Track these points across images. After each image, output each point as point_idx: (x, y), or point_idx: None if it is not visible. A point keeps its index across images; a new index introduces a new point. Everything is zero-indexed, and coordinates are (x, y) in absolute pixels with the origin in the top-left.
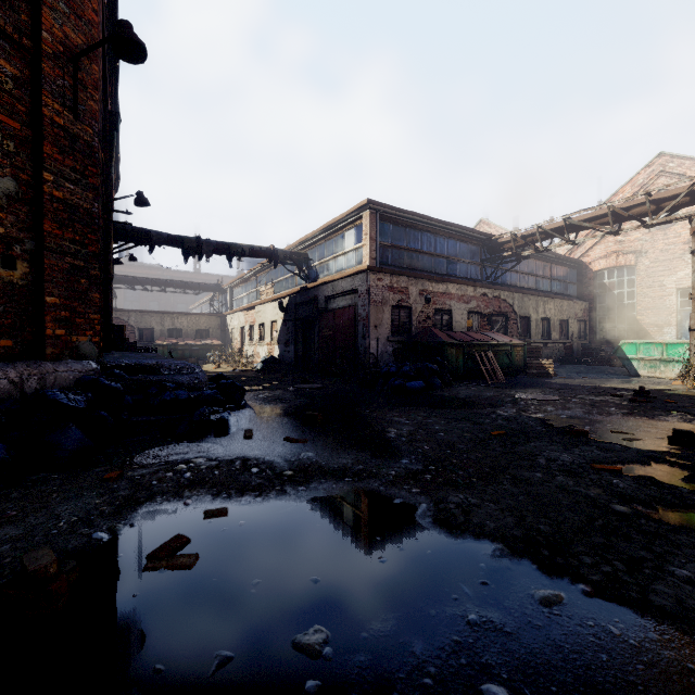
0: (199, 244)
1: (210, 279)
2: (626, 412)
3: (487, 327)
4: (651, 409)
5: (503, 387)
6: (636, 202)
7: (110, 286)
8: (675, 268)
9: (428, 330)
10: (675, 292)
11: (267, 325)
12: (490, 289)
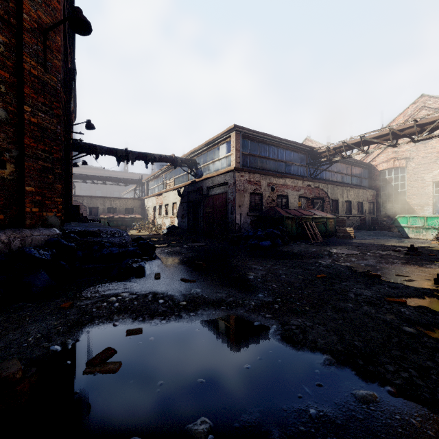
0: (127, 154)
1: (134, 176)
2: (403, 261)
3: (310, 206)
4: (420, 260)
5: (321, 245)
6: (408, 126)
7: (70, 180)
8: (432, 169)
9: (273, 208)
10: (432, 184)
11: (170, 205)
12: (312, 182)
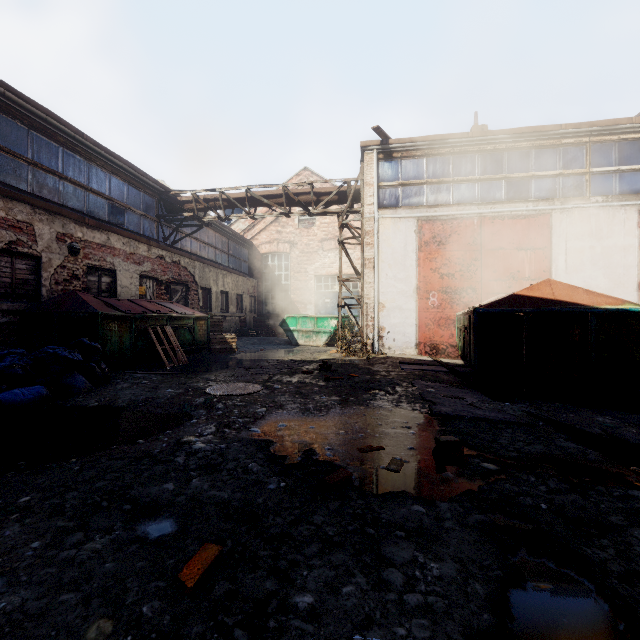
0: None
1: None
2: (338, 399)
3: (164, 296)
4: (354, 391)
5: (187, 372)
6: (303, 190)
7: None
8: (314, 260)
9: (71, 295)
10: (314, 278)
11: None
12: (168, 252)
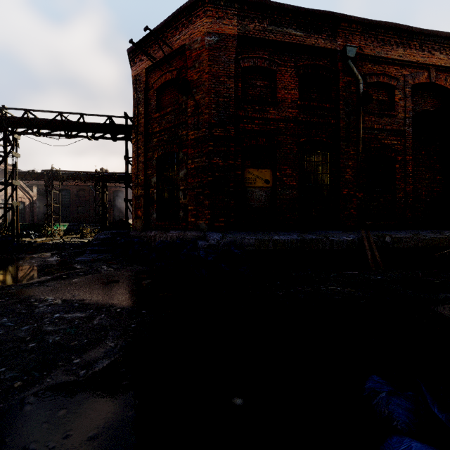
0: None
1: None
2: None
3: None
4: None
5: None
6: None
7: None
8: None
9: None
10: None
11: None
12: None
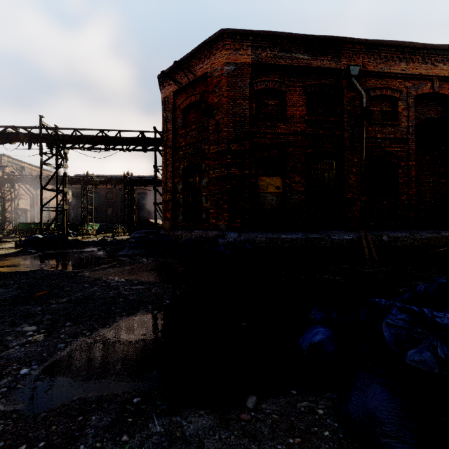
0: None
1: None
2: None
3: None
4: None
5: None
6: None
7: None
8: None
9: None
10: None
11: None
12: None
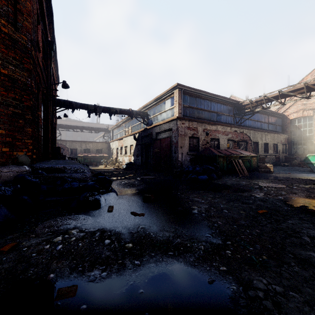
0: (95, 108)
1: (103, 126)
2: None
3: (236, 147)
4: None
5: (248, 178)
6: None
7: (54, 128)
8: None
9: (208, 149)
10: None
11: (128, 147)
12: (238, 128)
